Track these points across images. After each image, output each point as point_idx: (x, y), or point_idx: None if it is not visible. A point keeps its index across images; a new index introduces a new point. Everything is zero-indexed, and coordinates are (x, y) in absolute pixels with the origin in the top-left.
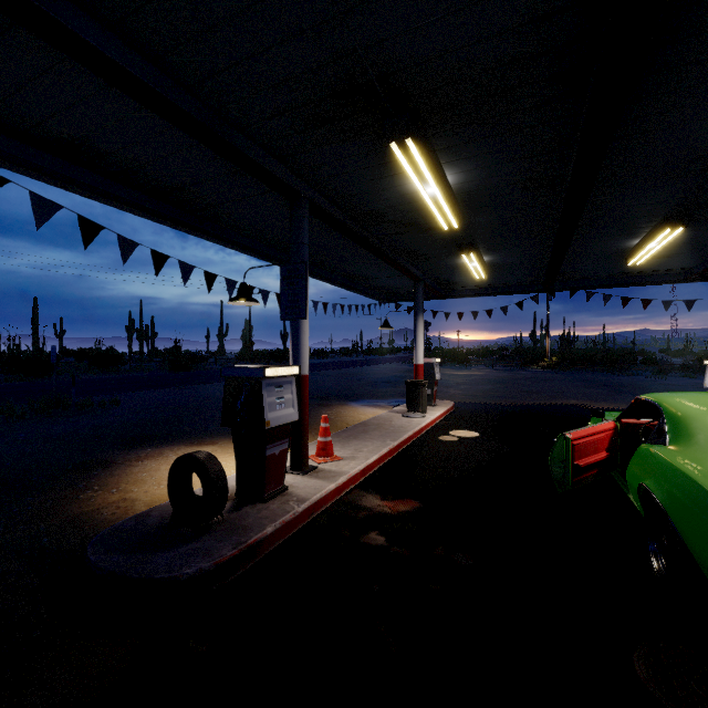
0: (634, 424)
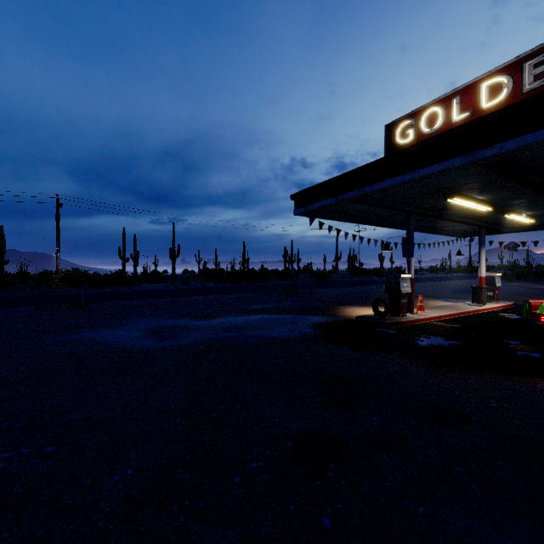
0: None
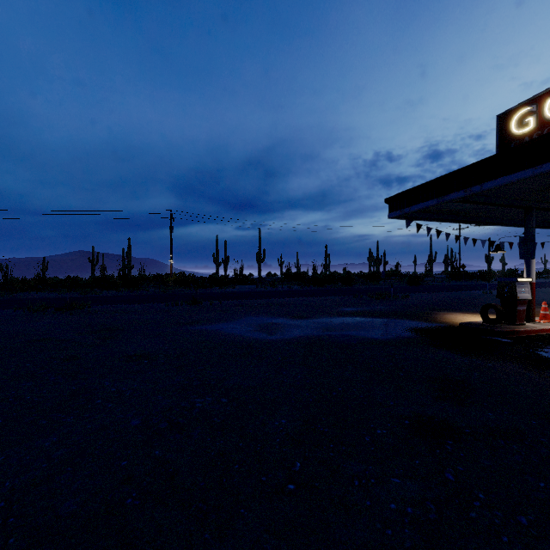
0: None
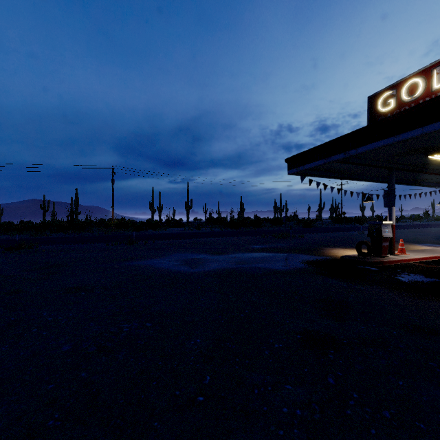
0: None
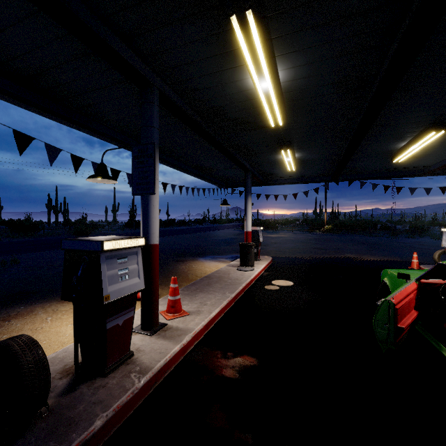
0: (431, 283)
